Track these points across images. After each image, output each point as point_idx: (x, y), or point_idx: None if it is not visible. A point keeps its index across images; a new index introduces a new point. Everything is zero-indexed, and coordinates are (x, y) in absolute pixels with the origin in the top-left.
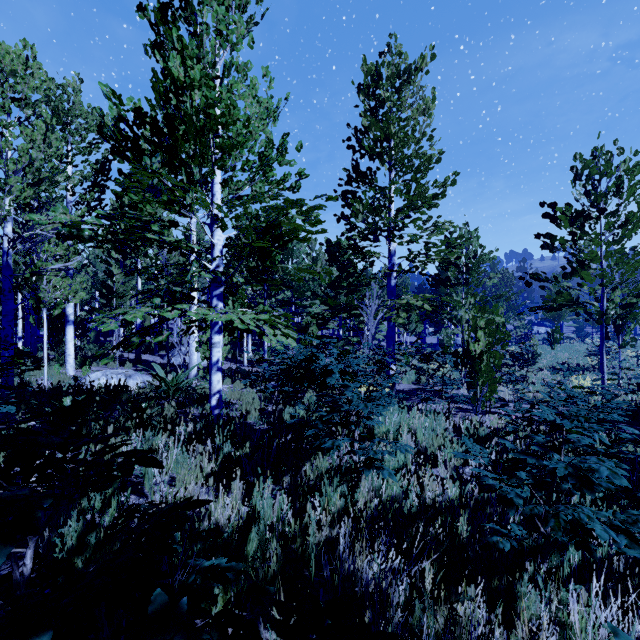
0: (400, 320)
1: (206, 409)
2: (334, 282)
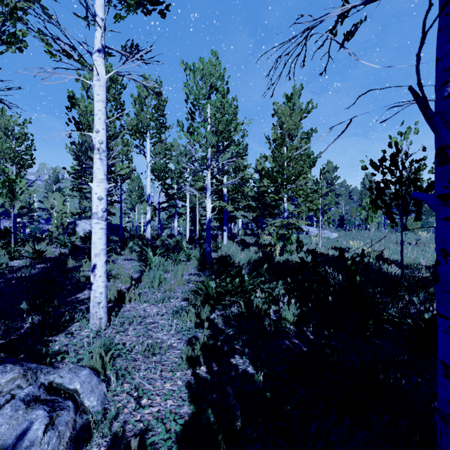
0: None
1: None
2: None
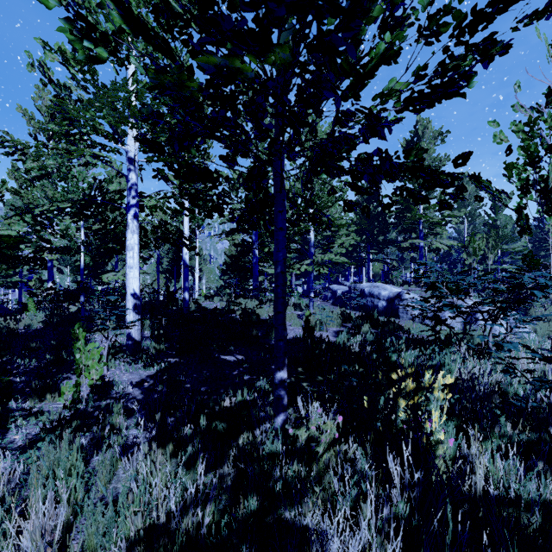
0: None
1: None
2: (535, 250)
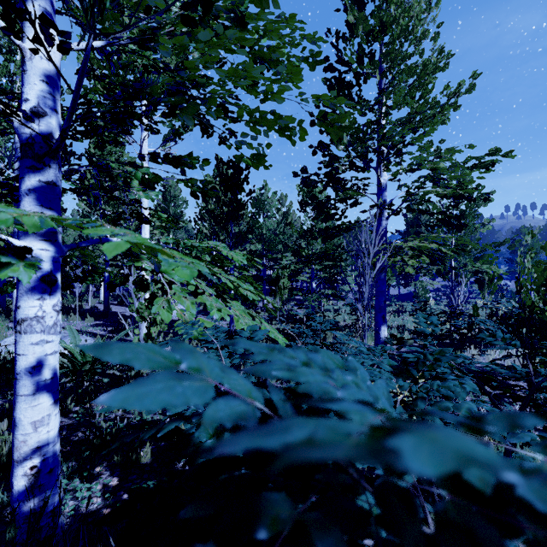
0: (408, 269)
1: (95, 425)
2: (306, 231)
